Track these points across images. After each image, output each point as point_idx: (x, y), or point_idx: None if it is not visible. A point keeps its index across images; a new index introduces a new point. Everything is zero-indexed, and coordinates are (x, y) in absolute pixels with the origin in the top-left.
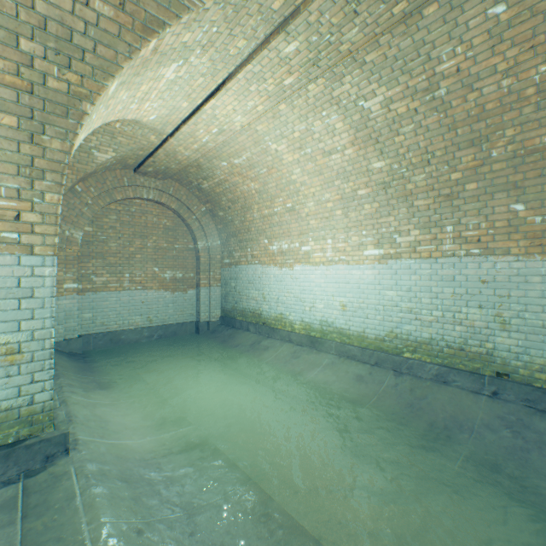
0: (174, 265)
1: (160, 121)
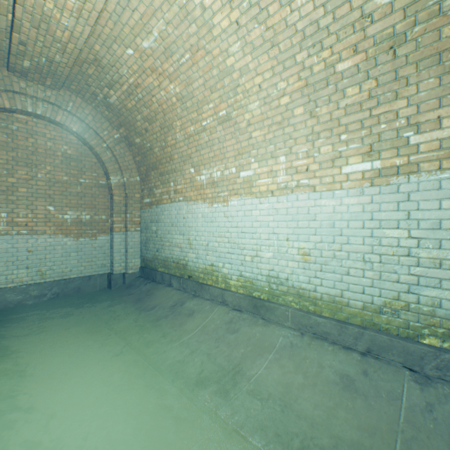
0: (78, 204)
1: None
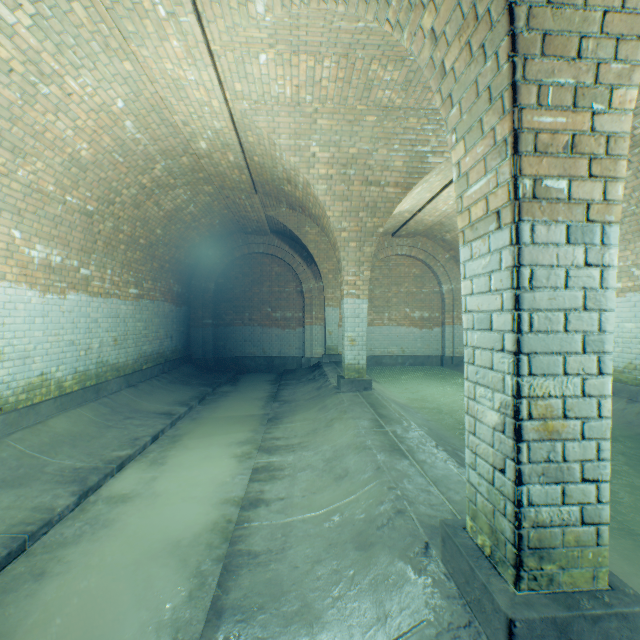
0: (421, 307)
1: (411, 206)
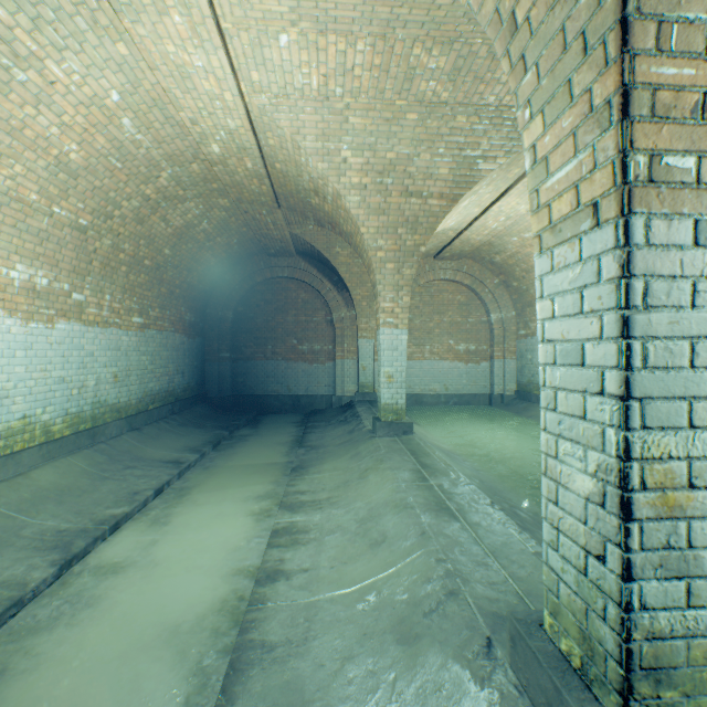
0: (467, 338)
1: (457, 224)
